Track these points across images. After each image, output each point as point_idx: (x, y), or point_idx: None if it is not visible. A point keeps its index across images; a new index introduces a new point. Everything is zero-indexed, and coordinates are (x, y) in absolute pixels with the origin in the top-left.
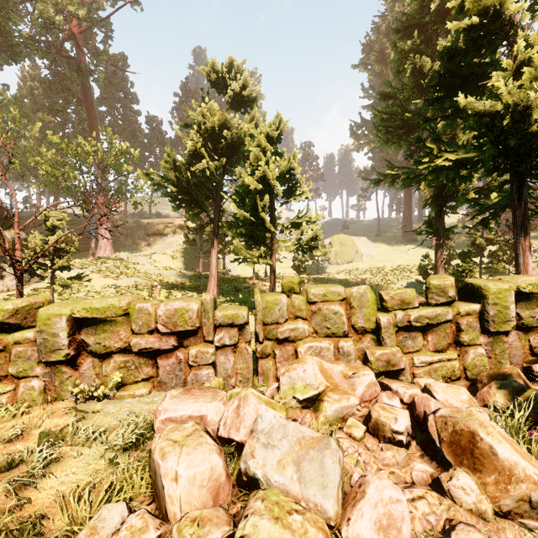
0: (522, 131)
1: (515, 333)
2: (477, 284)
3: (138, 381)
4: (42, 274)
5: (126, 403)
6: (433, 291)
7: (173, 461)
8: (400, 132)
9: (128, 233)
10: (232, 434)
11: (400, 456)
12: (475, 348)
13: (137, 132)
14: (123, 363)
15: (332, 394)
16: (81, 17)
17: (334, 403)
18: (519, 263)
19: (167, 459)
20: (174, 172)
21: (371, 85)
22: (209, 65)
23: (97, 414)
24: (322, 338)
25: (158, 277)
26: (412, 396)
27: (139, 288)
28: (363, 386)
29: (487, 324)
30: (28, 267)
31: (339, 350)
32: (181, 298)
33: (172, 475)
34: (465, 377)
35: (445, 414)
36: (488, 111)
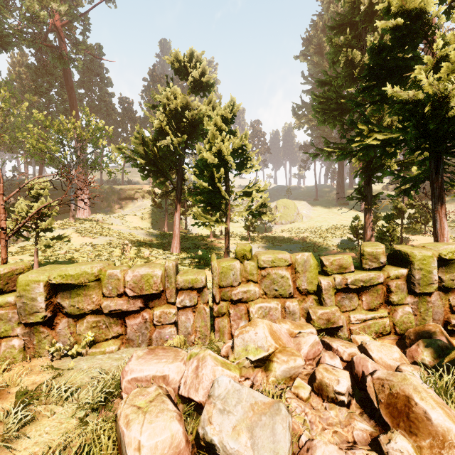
0: (440, 117)
1: (437, 293)
2: (405, 251)
3: (108, 338)
4: (28, 234)
5: (97, 360)
6: (367, 257)
7: (136, 430)
8: (335, 113)
9: (103, 197)
10: (191, 394)
11: (342, 415)
12: (403, 307)
13: (111, 111)
14: (95, 323)
15: (281, 356)
16: (62, 12)
17: (282, 364)
18: (436, 228)
19: (131, 428)
20: (143, 147)
21: (310, 73)
22: (173, 56)
23: (71, 371)
24: (271, 299)
25: (129, 236)
26: (350, 354)
27: (112, 246)
28: (308, 345)
29: (414, 286)
30: (11, 234)
31: (285, 310)
32: (146, 264)
33: (135, 445)
34: (394, 332)
35: (382, 376)
36: (411, 99)
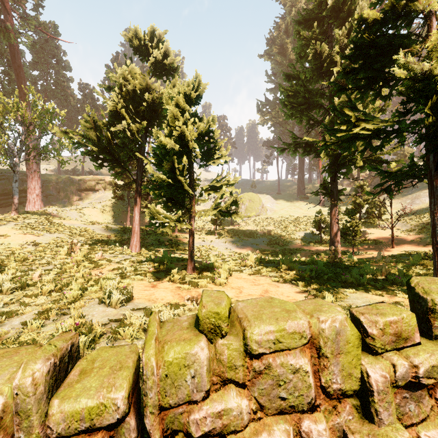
0: None
1: None
2: None
3: None
4: None
5: None
6: None
7: None
8: (302, 108)
9: (60, 188)
10: None
11: None
12: None
13: (69, 97)
14: None
15: None
16: None
17: None
18: (437, 233)
19: None
20: (94, 132)
21: (273, 72)
22: (132, 32)
23: None
24: (272, 416)
25: (83, 232)
26: None
27: (60, 245)
28: None
29: None
30: None
31: None
32: None
33: None
34: None
35: None
36: (424, 73)
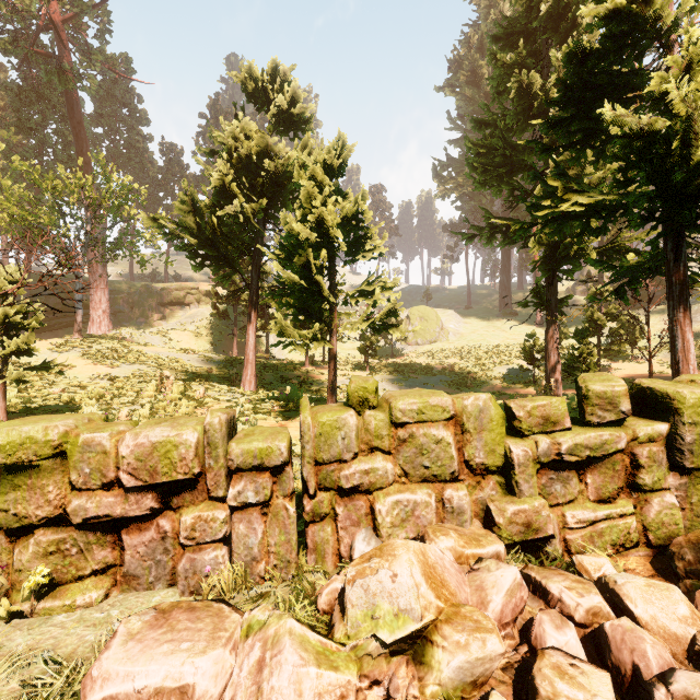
0: (693, 160)
1: None
2: (662, 390)
3: (84, 575)
4: None
5: (53, 627)
6: (594, 402)
7: None
8: (501, 172)
9: (134, 301)
10: None
11: None
12: (661, 495)
13: (147, 164)
14: (53, 545)
15: (451, 631)
16: None
17: (455, 652)
18: (676, 349)
19: None
20: (194, 217)
21: (459, 113)
22: (244, 70)
23: None
24: (416, 484)
25: (173, 364)
26: (591, 611)
27: (144, 380)
28: (501, 593)
29: (681, 455)
30: None
31: (444, 505)
32: (169, 420)
33: None
34: (645, 542)
35: (697, 692)
36: (643, 131)
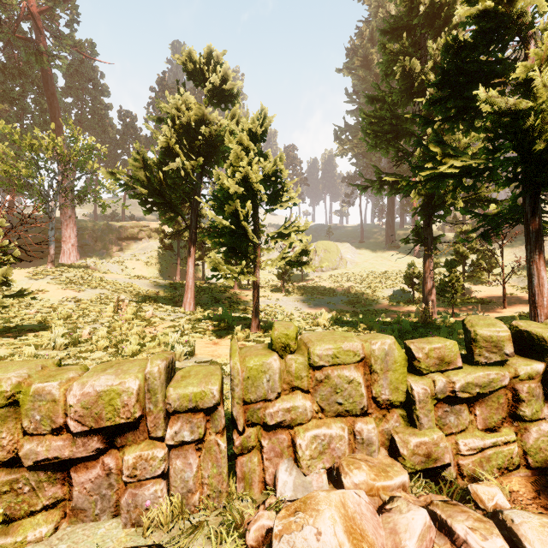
0: None
1: None
2: (538, 334)
3: (35, 510)
4: None
5: None
6: (481, 344)
7: None
8: (388, 137)
9: (97, 236)
10: None
11: None
12: (538, 424)
13: (108, 127)
14: (7, 485)
15: None
16: None
17: None
18: (533, 284)
19: None
20: (144, 172)
21: (354, 90)
22: (185, 54)
23: None
24: (331, 418)
25: (128, 288)
26: None
27: (104, 302)
28: (414, 539)
29: None
30: None
31: (355, 437)
32: (115, 365)
33: None
34: (525, 464)
35: None
36: (510, 110)
